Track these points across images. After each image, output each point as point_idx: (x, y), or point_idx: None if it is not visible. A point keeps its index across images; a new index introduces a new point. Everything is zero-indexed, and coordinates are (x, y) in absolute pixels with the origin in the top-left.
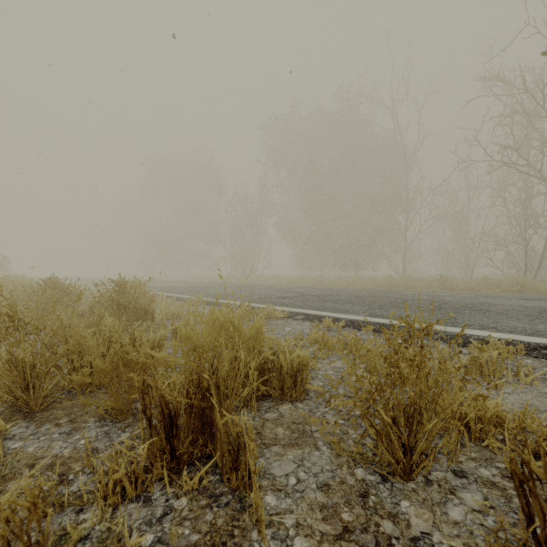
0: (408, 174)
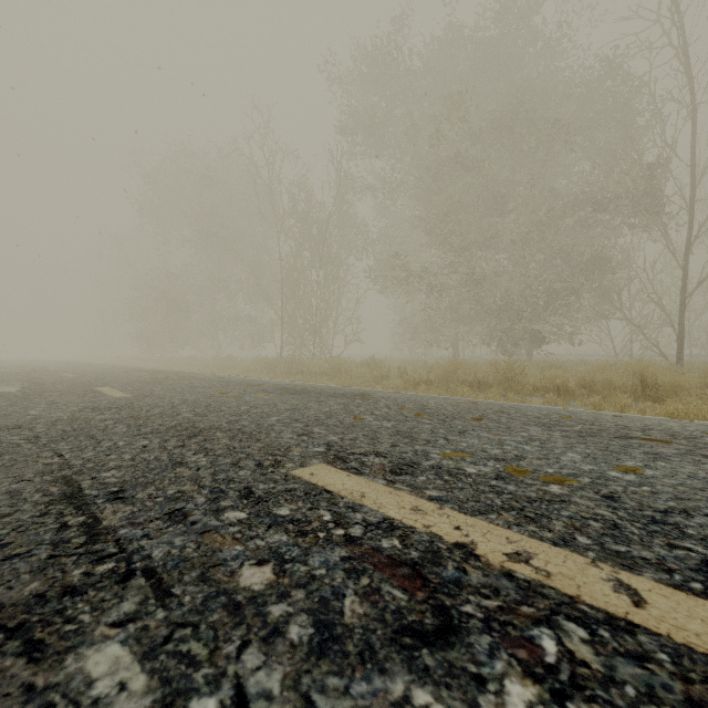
0: (696, 111)
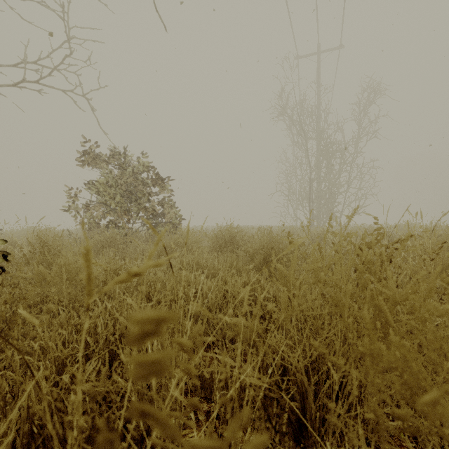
0: None
